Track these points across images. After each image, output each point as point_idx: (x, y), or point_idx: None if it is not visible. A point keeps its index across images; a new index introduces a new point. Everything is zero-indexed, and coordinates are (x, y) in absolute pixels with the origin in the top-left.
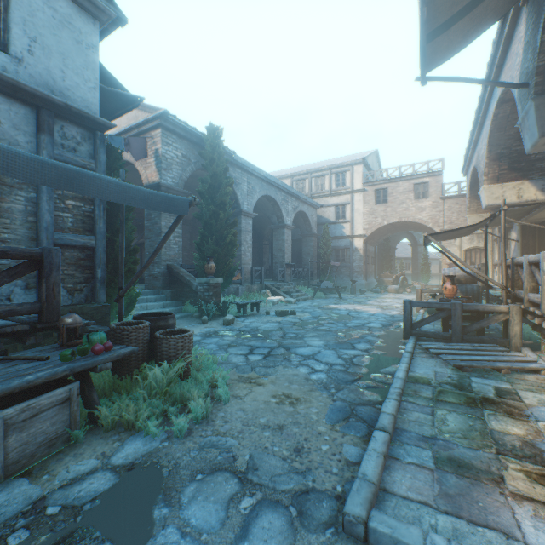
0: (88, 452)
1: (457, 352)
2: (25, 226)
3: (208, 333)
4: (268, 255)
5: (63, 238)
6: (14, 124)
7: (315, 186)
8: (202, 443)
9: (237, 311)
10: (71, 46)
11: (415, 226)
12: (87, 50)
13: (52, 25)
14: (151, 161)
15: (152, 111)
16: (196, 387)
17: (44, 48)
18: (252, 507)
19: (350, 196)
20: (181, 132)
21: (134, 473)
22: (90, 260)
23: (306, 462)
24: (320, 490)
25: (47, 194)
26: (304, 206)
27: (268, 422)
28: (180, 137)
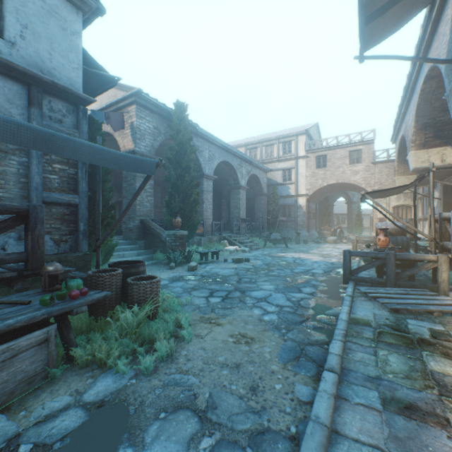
0: (64, 389)
1: (392, 296)
2: (18, 186)
3: (174, 278)
4: (226, 211)
5: (50, 196)
6: (8, 99)
7: (265, 153)
8: (166, 381)
9: (199, 258)
10: (58, 32)
11: (350, 186)
12: (71, 36)
13: (41, 14)
14: (127, 132)
15: (128, 90)
16: (162, 328)
17: (34, 34)
18: (211, 448)
19: (295, 161)
20: (153, 107)
21: (103, 410)
22: (74, 215)
23: (261, 401)
24: (275, 430)
25: (36, 159)
26: (256, 170)
27: (226, 361)
28: (151, 112)
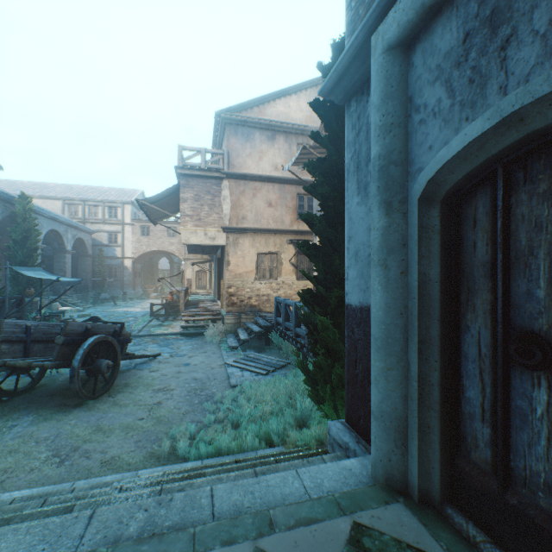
0: None
1: (165, 318)
2: None
3: None
4: None
5: None
6: None
7: (89, 212)
8: None
9: None
10: None
11: (169, 253)
12: None
13: None
14: None
15: None
16: None
17: None
18: None
19: (122, 227)
20: None
21: None
22: None
23: None
24: None
25: None
26: (82, 233)
27: None
28: None
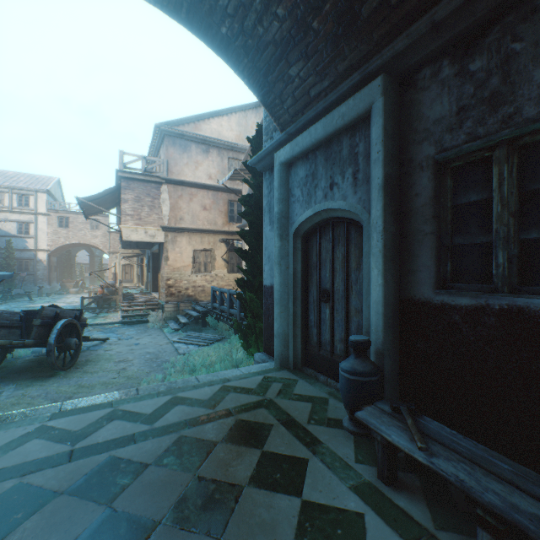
0: None
1: (99, 311)
2: None
3: None
4: None
5: None
6: None
7: None
8: None
9: None
10: None
11: (92, 246)
12: None
13: None
14: None
15: None
16: None
17: None
18: None
19: (35, 216)
20: None
21: None
22: None
23: None
24: None
25: None
26: None
27: None
28: None
